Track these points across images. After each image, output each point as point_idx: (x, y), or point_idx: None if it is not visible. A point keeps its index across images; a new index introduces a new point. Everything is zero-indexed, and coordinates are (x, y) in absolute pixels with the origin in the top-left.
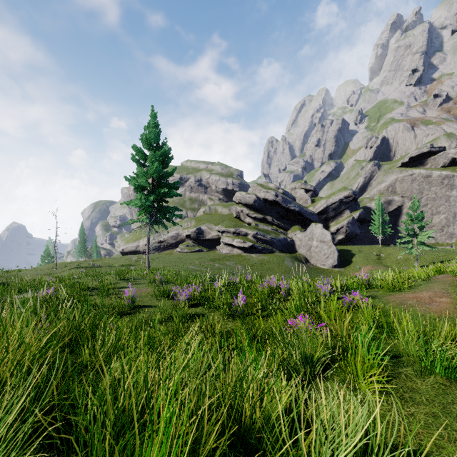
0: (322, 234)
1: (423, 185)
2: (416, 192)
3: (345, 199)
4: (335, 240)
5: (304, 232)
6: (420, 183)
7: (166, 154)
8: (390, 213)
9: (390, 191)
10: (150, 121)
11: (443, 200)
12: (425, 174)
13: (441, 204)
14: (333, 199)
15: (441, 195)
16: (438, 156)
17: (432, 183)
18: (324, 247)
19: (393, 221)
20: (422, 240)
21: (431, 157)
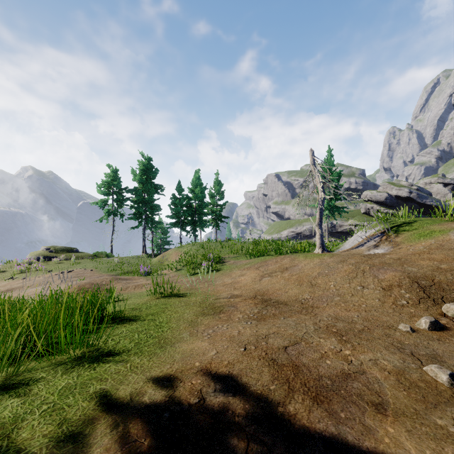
0: None
1: None
2: None
3: None
4: None
5: None
6: None
7: (339, 174)
8: None
9: None
10: (328, 155)
11: None
12: None
13: None
14: None
15: None
16: None
17: None
18: None
19: None
20: None
21: None
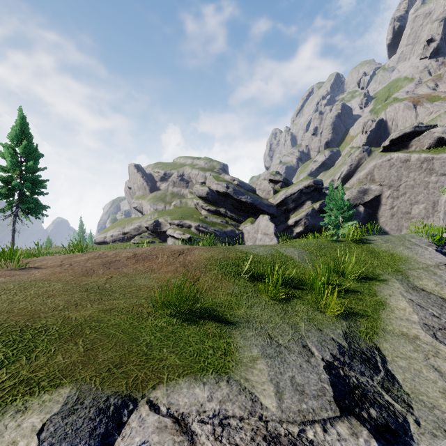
0: (266, 226)
1: (402, 171)
2: (394, 179)
3: (306, 189)
4: (294, 233)
5: (253, 224)
6: (399, 168)
7: (30, 150)
8: (368, 203)
9: (369, 179)
10: (17, 120)
11: (421, 187)
12: (404, 158)
13: (420, 192)
14: (292, 190)
15: (420, 181)
16: (422, 137)
17: (410, 168)
18: (266, 240)
19: (372, 212)
20: (340, 232)
21: (416, 138)
